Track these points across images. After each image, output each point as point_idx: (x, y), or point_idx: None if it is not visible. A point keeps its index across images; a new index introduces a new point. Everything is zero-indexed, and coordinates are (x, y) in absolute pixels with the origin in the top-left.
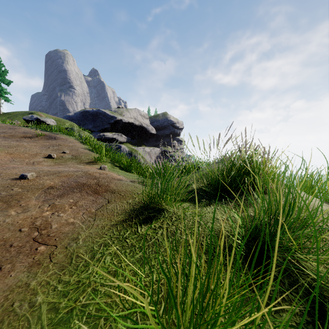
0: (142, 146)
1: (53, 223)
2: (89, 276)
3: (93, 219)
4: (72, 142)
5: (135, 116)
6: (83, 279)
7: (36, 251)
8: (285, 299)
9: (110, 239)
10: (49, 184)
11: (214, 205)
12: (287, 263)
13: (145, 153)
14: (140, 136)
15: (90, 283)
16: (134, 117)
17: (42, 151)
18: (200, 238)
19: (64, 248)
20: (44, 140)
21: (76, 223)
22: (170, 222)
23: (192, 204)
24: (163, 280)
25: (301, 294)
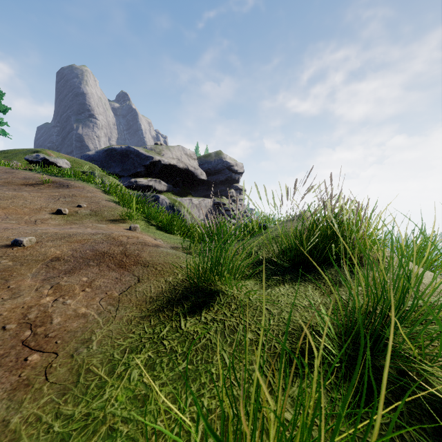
0: (188, 197)
1: (55, 315)
2: (104, 404)
3: (116, 308)
4: (92, 192)
5: (178, 157)
6: (95, 410)
7: (24, 363)
8: (406, 439)
9: (140, 341)
10: (53, 254)
11: (290, 284)
12: (404, 379)
13: (192, 206)
14: (185, 184)
15: (105, 417)
16: (178, 158)
17: (49, 205)
18: (272, 337)
19: (68, 357)
20: (53, 188)
21: (90, 315)
22: (228, 312)
23: (258, 283)
24: (219, 409)
25: (429, 430)
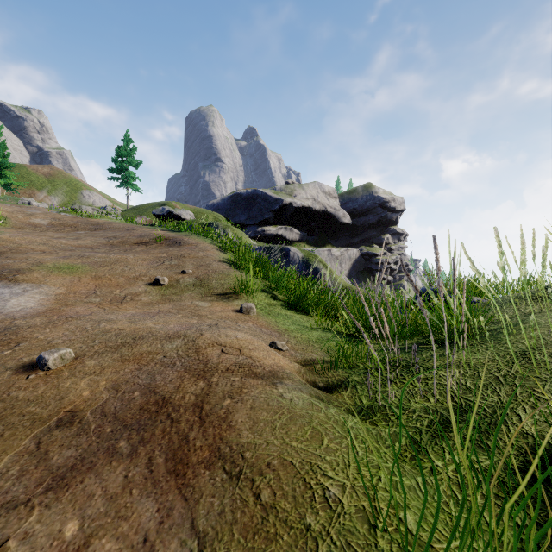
0: (326, 247)
1: None
2: None
3: None
4: (205, 250)
5: (314, 196)
6: None
7: None
8: None
9: None
10: (74, 400)
11: None
12: None
13: (331, 258)
14: (323, 230)
15: None
16: (313, 198)
17: (150, 271)
18: None
19: None
20: (165, 247)
21: None
22: None
23: None
24: None
25: None
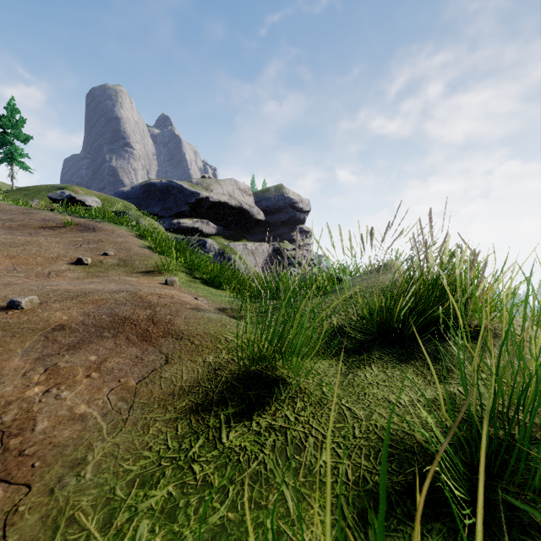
0: (241, 241)
1: (41, 417)
2: None
3: (129, 405)
4: (122, 236)
5: (230, 192)
6: None
7: None
8: None
9: (157, 464)
10: (58, 321)
11: (379, 366)
12: None
13: (246, 252)
14: (239, 225)
15: None
16: (229, 194)
17: (69, 253)
18: (360, 461)
19: (45, 493)
20: (77, 232)
21: (91, 418)
22: (291, 414)
23: (333, 364)
24: None
25: None
